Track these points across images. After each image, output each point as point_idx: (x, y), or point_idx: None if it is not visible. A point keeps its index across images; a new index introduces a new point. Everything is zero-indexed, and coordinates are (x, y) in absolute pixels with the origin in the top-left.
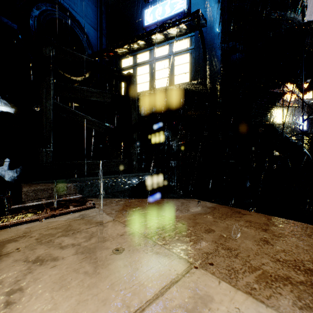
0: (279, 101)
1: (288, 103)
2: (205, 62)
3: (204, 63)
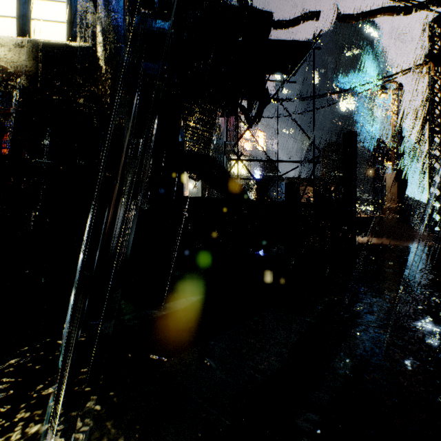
0: (217, 116)
1: (244, 152)
2: (97, 10)
3: (96, 13)
